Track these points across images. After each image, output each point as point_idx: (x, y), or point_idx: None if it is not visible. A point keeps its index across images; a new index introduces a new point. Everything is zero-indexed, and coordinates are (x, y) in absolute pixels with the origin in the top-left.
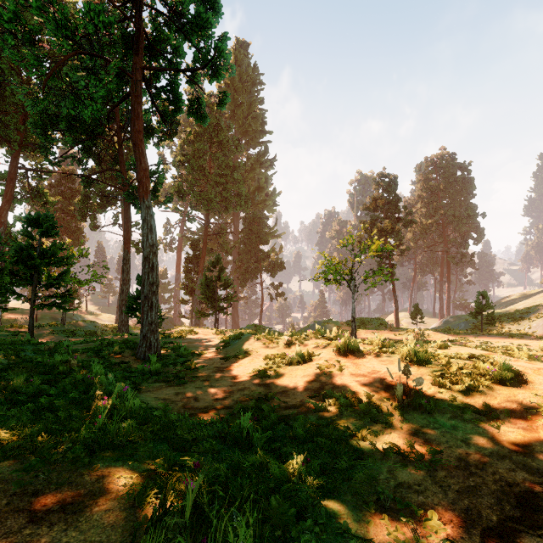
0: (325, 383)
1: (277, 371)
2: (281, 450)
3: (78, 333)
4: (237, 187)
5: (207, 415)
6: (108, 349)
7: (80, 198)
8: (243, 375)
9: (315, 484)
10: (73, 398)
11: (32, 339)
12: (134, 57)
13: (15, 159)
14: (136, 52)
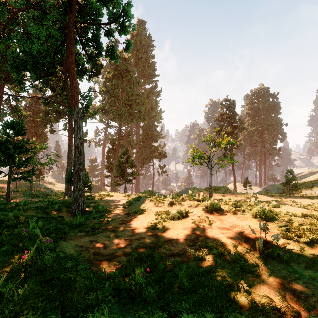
0: (199, 235)
1: (163, 224)
2: (170, 304)
3: (40, 196)
4: (138, 107)
5: (111, 262)
6: (51, 207)
7: (43, 114)
8: (140, 226)
9: None
10: (7, 249)
11: (2, 200)
12: (69, 14)
13: (2, 89)
14: (70, 10)
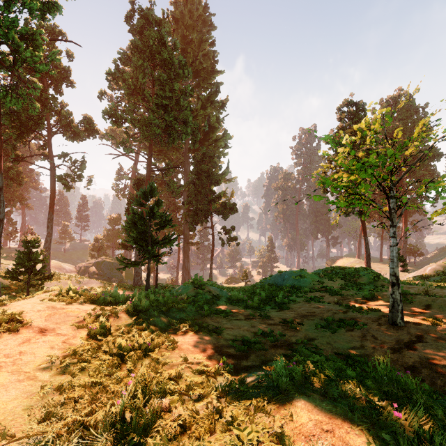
0: None
1: None
2: None
3: None
4: (184, 114)
5: None
6: None
7: None
8: None
9: None
10: None
11: None
12: None
13: None
14: None
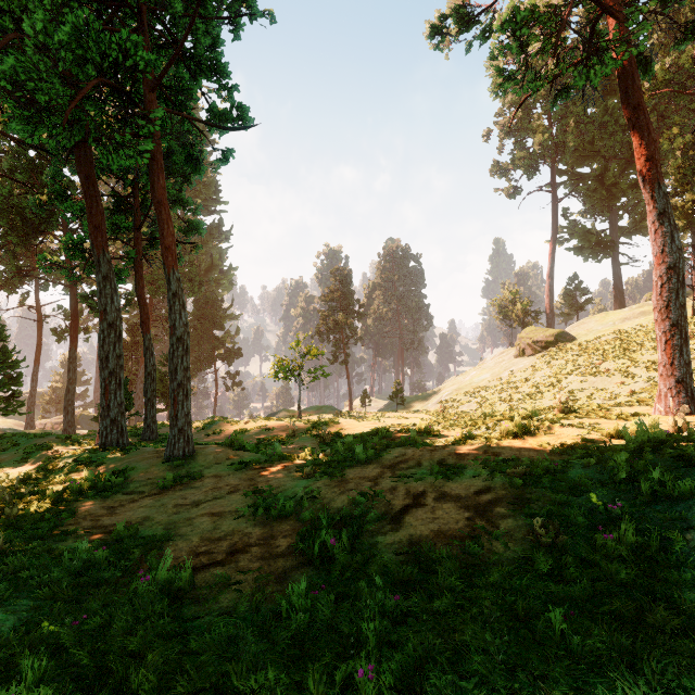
0: (265, 436)
1: (242, 434)
2: None
3: None
4: (190, 270)
5: None
6: None
7: None
8: (223, 439)
9: (255, 445)
10: None
11: None
12: (136, 233)
13: None
14: (138, 230)
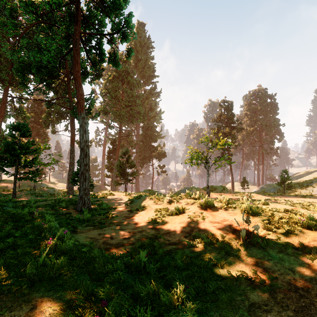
0: (194, 228)
1: (163, 219)
2: (167, 276)
3: (43, 195)
4: (138, 108)
5: (118, 249)
6: (59, 205)
7: (45, 115)
8: (141, 222)
9: (193, 308)
10: (31, 238)
11: (12, 199)
12: (75, 26)
13: (6, 91)
14: (76, 23)
